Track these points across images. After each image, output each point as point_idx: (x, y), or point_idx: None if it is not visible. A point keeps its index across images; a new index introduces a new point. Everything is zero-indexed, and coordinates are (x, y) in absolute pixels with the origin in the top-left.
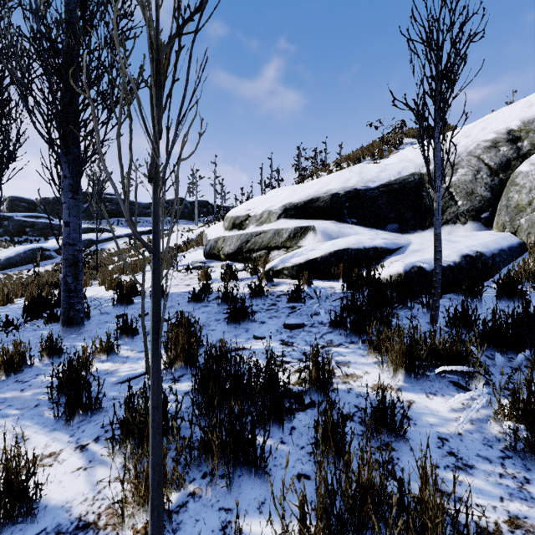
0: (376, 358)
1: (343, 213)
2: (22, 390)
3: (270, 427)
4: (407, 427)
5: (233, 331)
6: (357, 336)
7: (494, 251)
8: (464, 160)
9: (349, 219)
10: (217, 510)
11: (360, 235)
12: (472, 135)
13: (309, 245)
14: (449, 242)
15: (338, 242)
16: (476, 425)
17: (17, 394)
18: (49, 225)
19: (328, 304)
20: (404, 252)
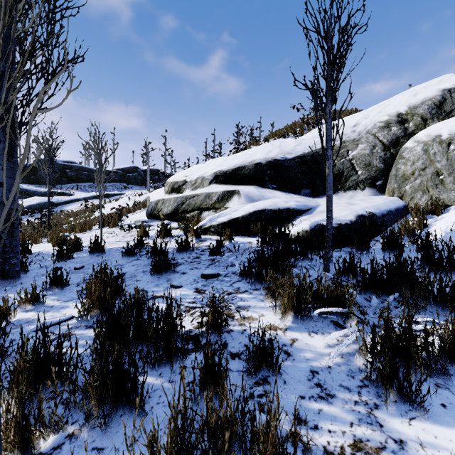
0: (271, 302)
1: (265, 180)
2: None
3: (147, 369)
4: (281, 363)
5: (156, 281)
6: (260, 284)
7: (384, 212)
8: (363, 137)
9: (270, 185)
10: (90, 450)
11: (277, 198)
12: (370, 117)
13: (234, 206)
14: (349, 205)
15: (258, 204)
16: (345, 358)
17: None
18: None
19: (244, 257)
20: (312, 212)
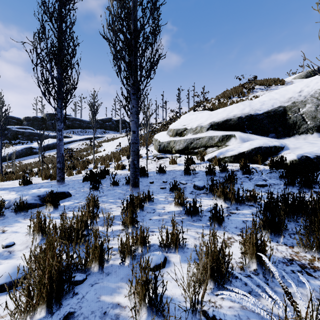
0: None
1: (244, 127)
2: (160, 216)
3: None
4: None
5: None
6: (305, 189)
7: None
8: (309, 100)
9: (248, 131)
10: None
11: (261, 139)
12: (311, 86)
13: (233, 145)
14: (311, 143)
15: (253, 143)
16: None
17: (159, 217)
18: (33, 133)
19: (264, 175)
20: (288, 148)
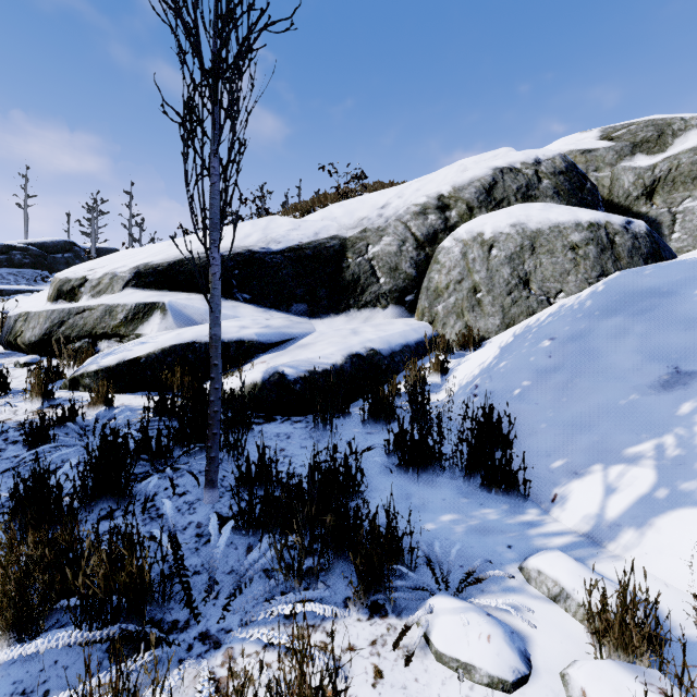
0: None
1: (232, 285)
2: None
3: None
4: None
5: None
6: None
7: (395, 347)
8: (391, 226)
9: (240, 294)
10: None
11: (236, 319)
12: (405, 196)
13: (151, 333)
14: (350, 334)
15: (188, 332)
16: None
17: None
18: None
19: None
20: (287, 347)
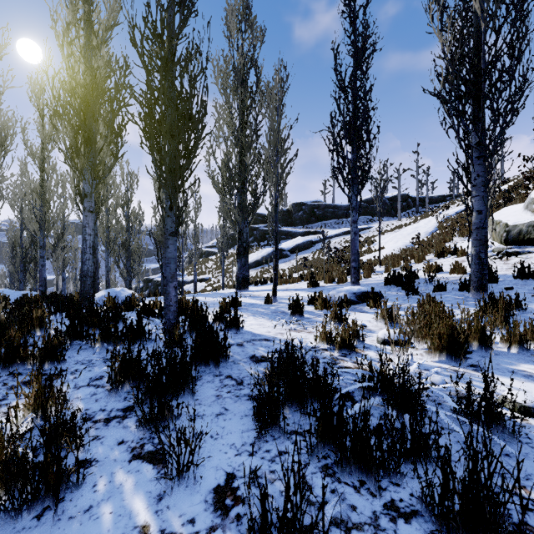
0: None
1: None
2: None
3: None
4: None
5: None
6: None
7: None
8: None
9: None
10: None
11: None
12: None
13: None
14: None
15: None
16: None
17: None
18: (280, 231)
19: None
20: None
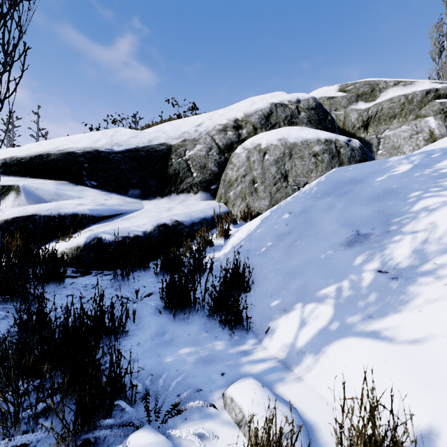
0: None
1: (82, 174)
2: None
3: None
4: None
5: None
6: None
7: (195, 220)
8: (202, 138)
9: (89, 181)
10: None
11: (78, 199)
12: (214, 119)
13: (5, 208)
14: (164, 210)
15: (32, 207)
16: None
17: None
18: None
19: None
20: (115, 219)
